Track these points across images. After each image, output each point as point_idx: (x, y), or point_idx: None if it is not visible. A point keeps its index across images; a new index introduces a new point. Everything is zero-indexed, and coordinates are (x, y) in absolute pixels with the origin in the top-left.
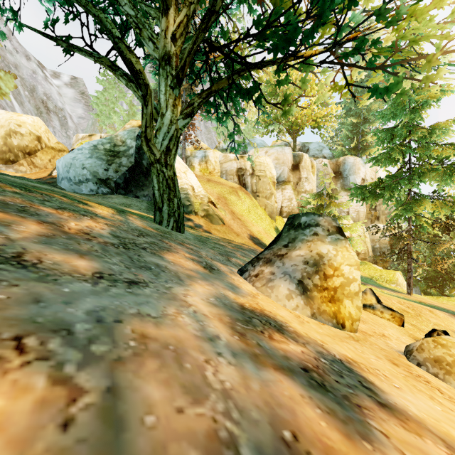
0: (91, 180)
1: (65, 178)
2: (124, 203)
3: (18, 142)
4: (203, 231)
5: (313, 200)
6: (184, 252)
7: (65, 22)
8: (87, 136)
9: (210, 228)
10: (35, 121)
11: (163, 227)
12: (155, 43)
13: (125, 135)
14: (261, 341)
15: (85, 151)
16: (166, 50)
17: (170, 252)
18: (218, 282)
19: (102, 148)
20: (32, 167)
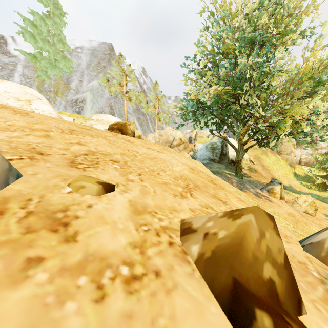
0: (207, 159)
1: (199, 158)
2: (218, 166)
3: (175, 142)
4: (247, 176)
5: (321, 157)
6: (247, 185)
7: (211, 125)
8: (190, 132)
9: (250, 175)
10: (179, 133)
11: (239, 178)
12: (237, 136)
13: (217, 141)
14: (258, 193)
15: (205, 149)
16: (240, 137)
17: (246, 185)
18: (254, 189)
19: (209, 147)
20: (179, 150)
